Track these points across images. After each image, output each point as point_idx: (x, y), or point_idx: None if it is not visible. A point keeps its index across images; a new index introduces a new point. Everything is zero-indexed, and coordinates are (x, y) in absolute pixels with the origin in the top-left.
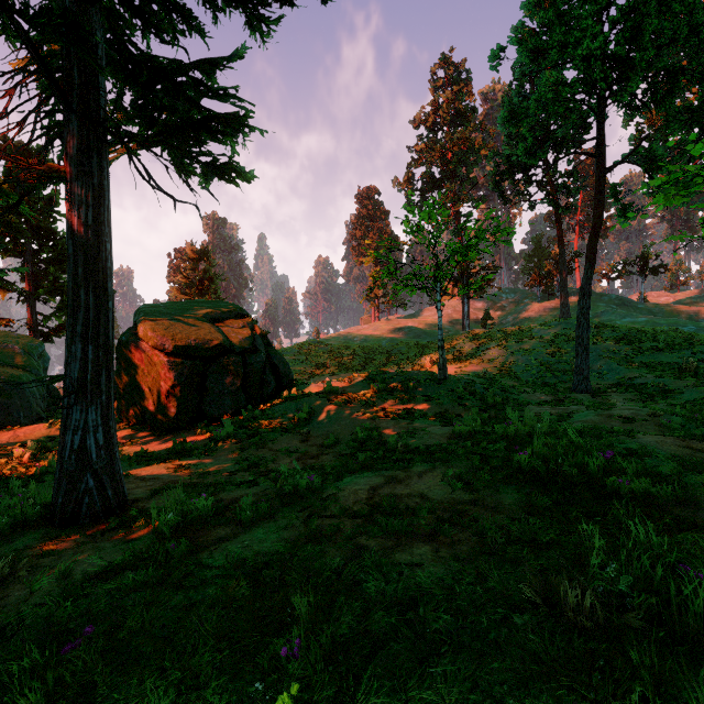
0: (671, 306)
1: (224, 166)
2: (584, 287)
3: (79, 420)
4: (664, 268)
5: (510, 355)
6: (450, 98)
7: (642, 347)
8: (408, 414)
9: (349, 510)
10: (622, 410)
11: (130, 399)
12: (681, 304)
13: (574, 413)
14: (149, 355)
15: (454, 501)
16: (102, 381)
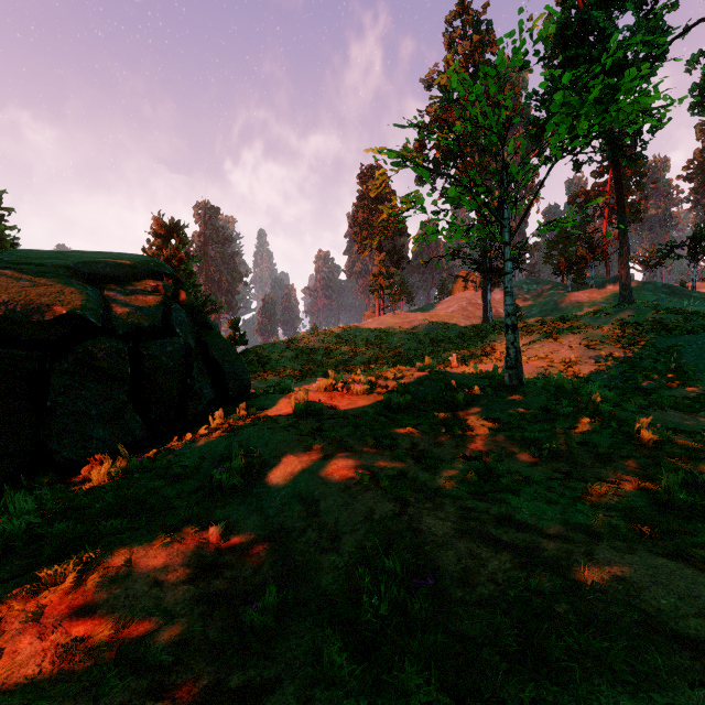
0: None
1: None
2: None
3: None
4: None
5: (568, 350)
6: (469, 49)
7: None
8: (482, 474)
9: None
10: None
11: None
12: None
13: None
14: None
15: None
16: None
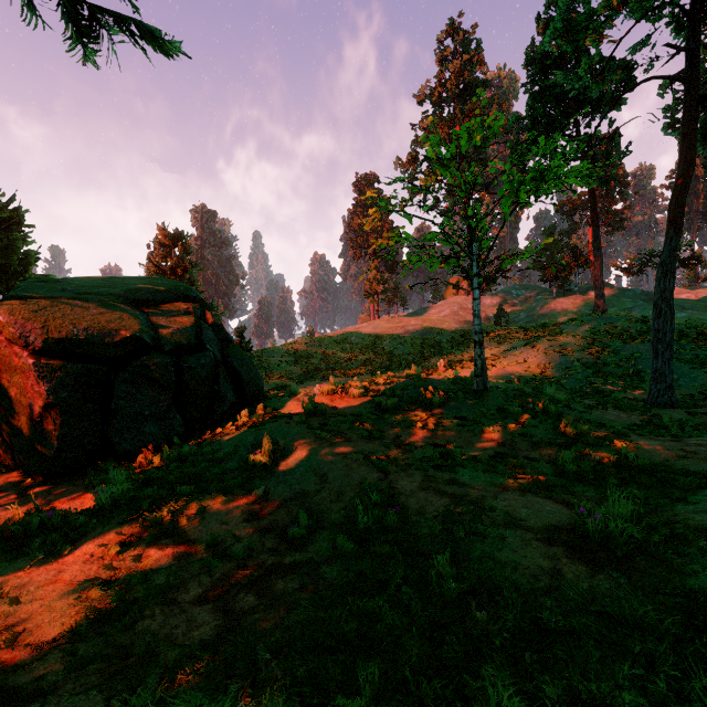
0: (705, 301)
1: None
2: (666, 262)
3: None
4: (696, 260)
5: (543, 356)
6: (459, 68)
7: None
8: (443, 455)
9: None
10: None
11: None
12: None
13: None
14: (5, 355)
15: None
16: None
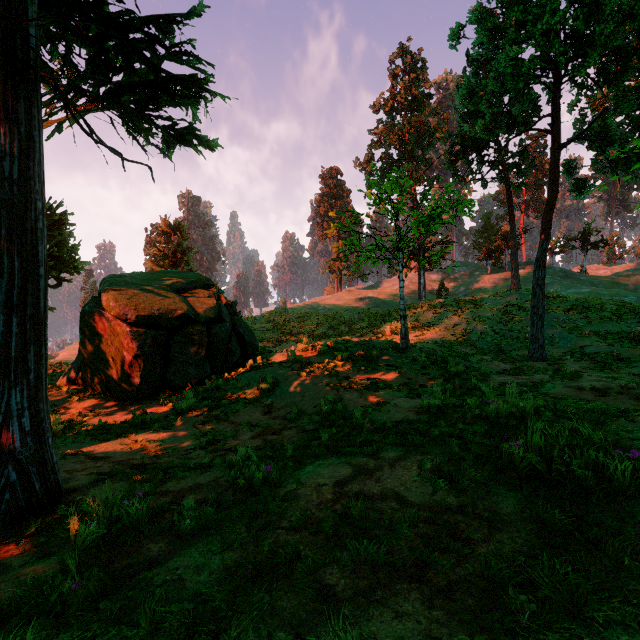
0: (611, 278)
1: (184, 130)
2: (540, 259)
3: (0, 404)
4: (604, 243)
5: (466, 324)
6: (407, 84)
7: (591, 316)
8: (372, 384)
9: (310, 519)
10: (590, 382)
11: (94, 369)
12: (619, 276)
13: (540, 383)
14: (111, 325)
15: (438, 506)
16: (30, 357)
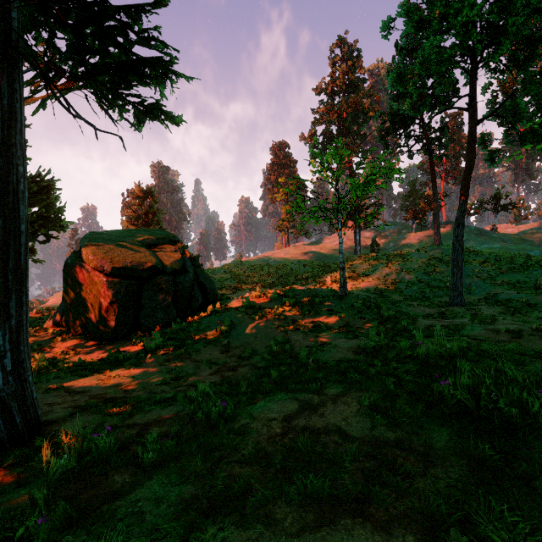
0: (518, 235)
1: (152, 106)
2: (459, 219)
3: None
4: (512, 206)
5: (395, 274)
6: (345, 71)
7: (502, 267)
8: (316, 326)
9: (261, 453)
10: (505, 325)
11: (75, 313)
12: (525, 234)
13: (461, 326)
14: (90, 276)
15: (377, 440)
16: (12, 305)
